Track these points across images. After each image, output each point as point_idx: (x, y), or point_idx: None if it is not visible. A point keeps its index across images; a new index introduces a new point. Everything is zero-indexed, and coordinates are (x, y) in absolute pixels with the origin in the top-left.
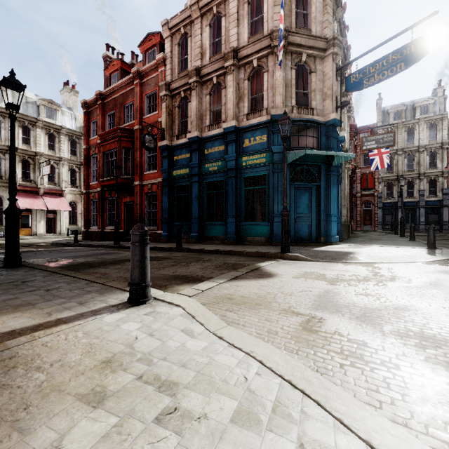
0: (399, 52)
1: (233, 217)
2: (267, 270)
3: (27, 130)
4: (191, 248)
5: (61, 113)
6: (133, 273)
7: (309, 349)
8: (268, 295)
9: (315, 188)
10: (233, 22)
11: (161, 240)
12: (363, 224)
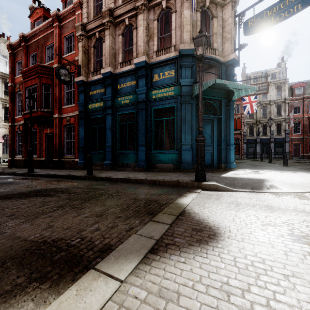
0: None
1: (144, 146)
2: (198, 215)
3: None
4: (100, 176)
5: None
6: None
7: None
8: None
9: (216, 120)
10: None
11: (78, 168)
12: None
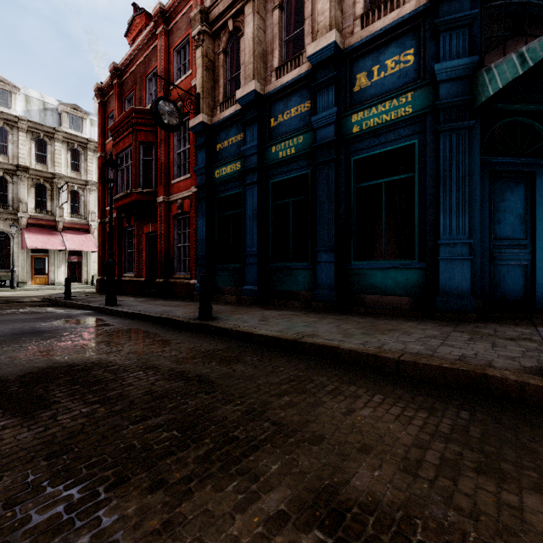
0: None
1: (331, 251)
2: None
3: (43, 145)
4: (224, 327)
5: (90, 123)
6: None
7: None
8: None
9: (542, 173)
10: None
11: (195, 297)
12: None
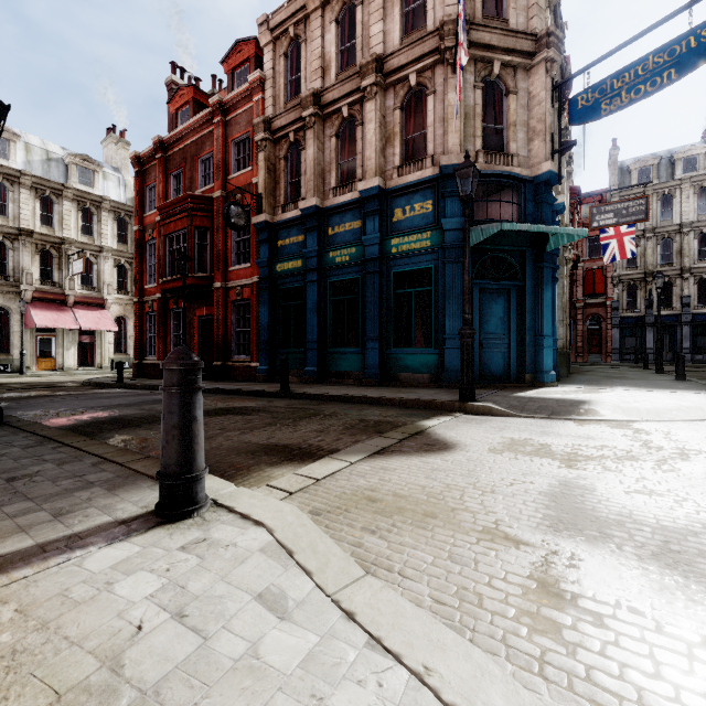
0: (667, 51)
1: (376, 340)
2: (439, 435)
3: (49, 204)
4: (304, 393)
5: (102, 176)
6: (166, 453)
7: (570, 657)
8: (447, 492)
9: (515, 290)
10: (375, 12)
11: (257, 379)
12: (587, 352)
